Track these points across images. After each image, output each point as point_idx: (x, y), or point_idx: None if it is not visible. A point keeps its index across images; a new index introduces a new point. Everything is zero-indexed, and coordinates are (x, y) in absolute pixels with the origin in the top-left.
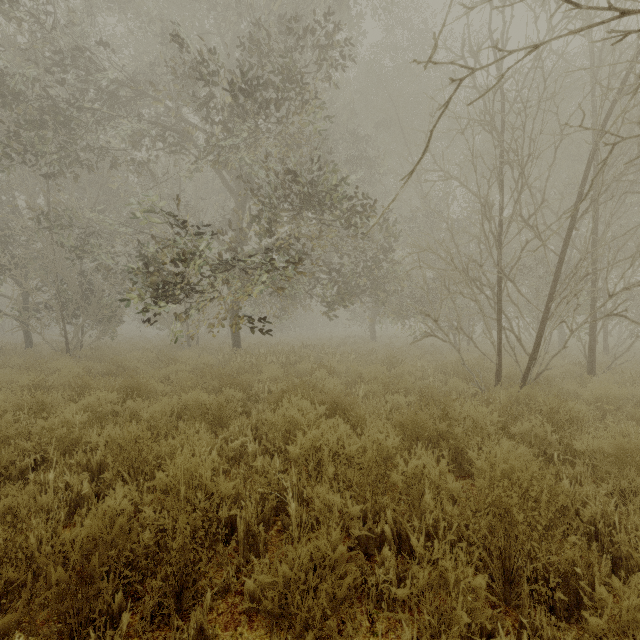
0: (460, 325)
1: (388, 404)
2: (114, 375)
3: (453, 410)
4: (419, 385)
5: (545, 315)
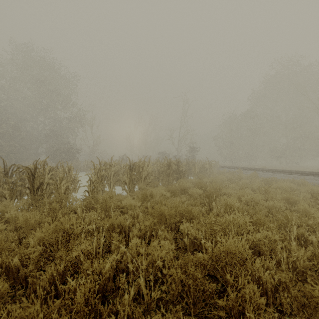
0: None
1: None
2: None
3: None
4: None
5: None
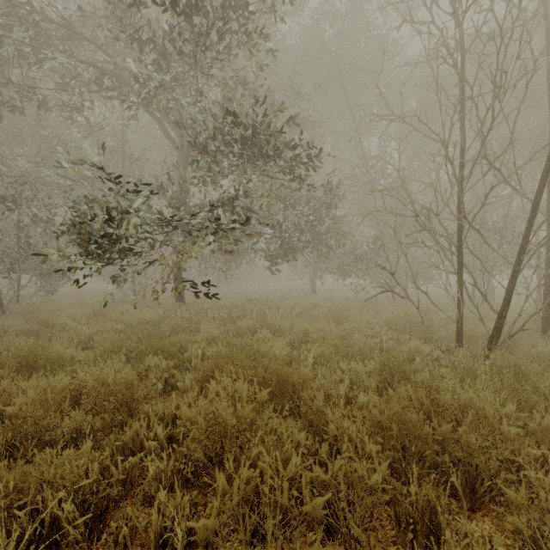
0: (413, 279)
1: (347, 378)
2: (36, 334)
3: (442, 395)
4: (371, 345)
5: (517, 268)
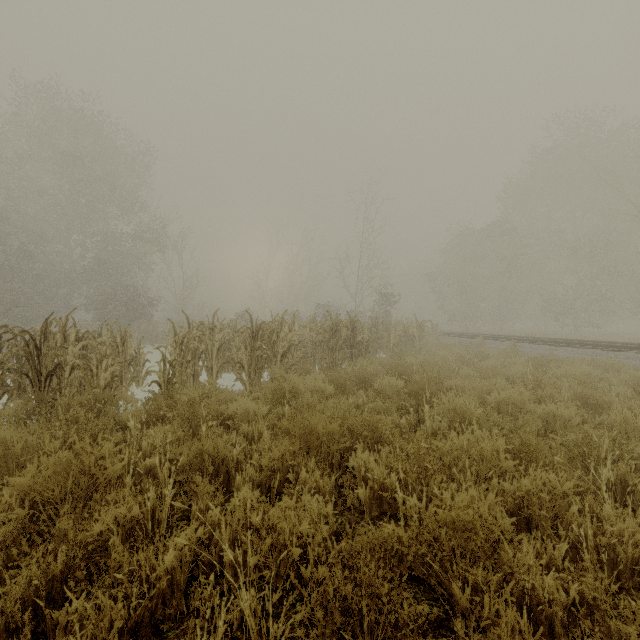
0: None
1: None
2: None
3: None
4: None
5: None
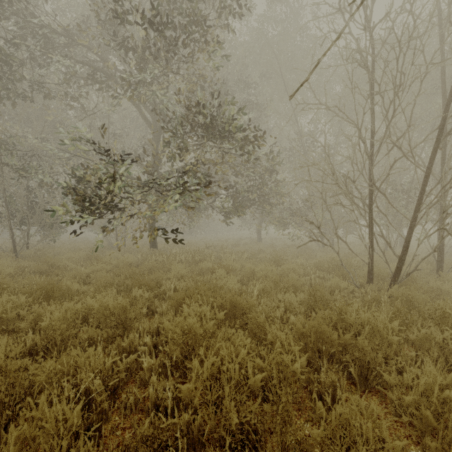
0: (335, 231)
1: (282, 304)
2: (45, 273)
3: (349, 315)
4: (303, 281)
5: (413, 223)
